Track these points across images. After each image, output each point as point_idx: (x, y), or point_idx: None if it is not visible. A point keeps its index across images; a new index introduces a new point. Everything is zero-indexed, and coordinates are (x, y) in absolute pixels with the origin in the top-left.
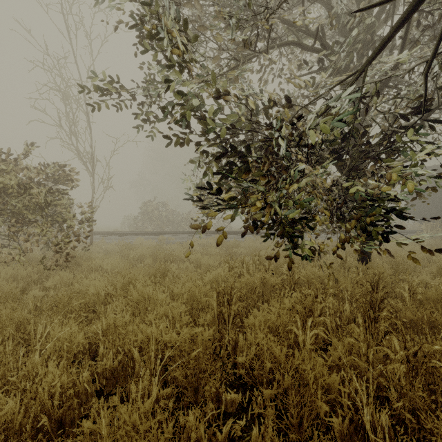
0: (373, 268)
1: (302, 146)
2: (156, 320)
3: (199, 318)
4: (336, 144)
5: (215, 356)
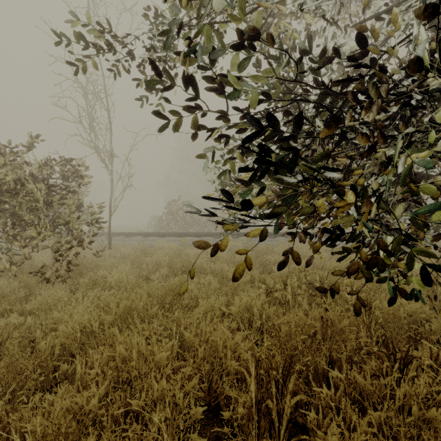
0: None
1: None
2: (145, 408)
3: (223, 390)
4: None
5: None
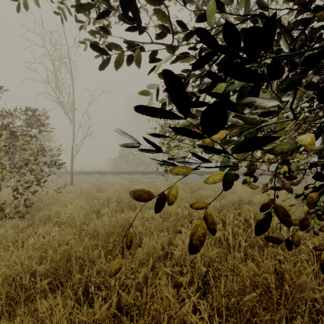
0: None
1: None
2: None
3: None
4: None
5: None
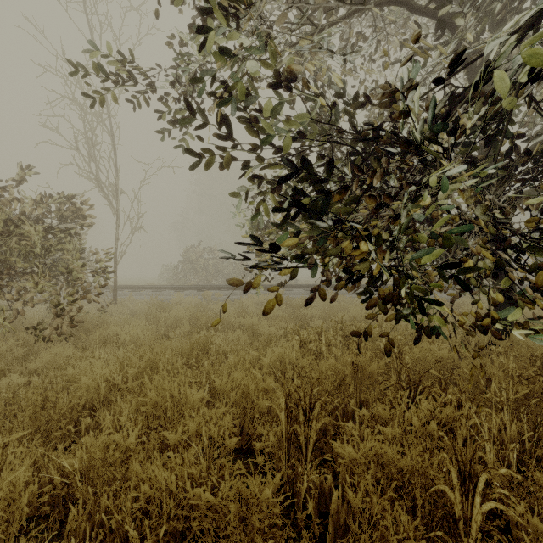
0: (531, 348)
1: (451, 130)
2: (181, 443)
3: (255, 432)
4: (474, 150)
5: (283, 518)
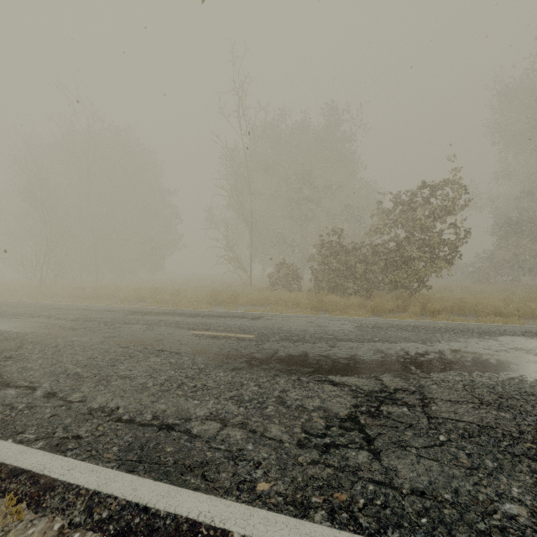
0: None
1: None
2: None
3: None
4: None
5: None
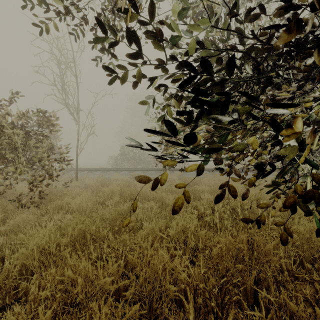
0: None
1: None
2: None
3: (162, 310)
4: None
5: None
